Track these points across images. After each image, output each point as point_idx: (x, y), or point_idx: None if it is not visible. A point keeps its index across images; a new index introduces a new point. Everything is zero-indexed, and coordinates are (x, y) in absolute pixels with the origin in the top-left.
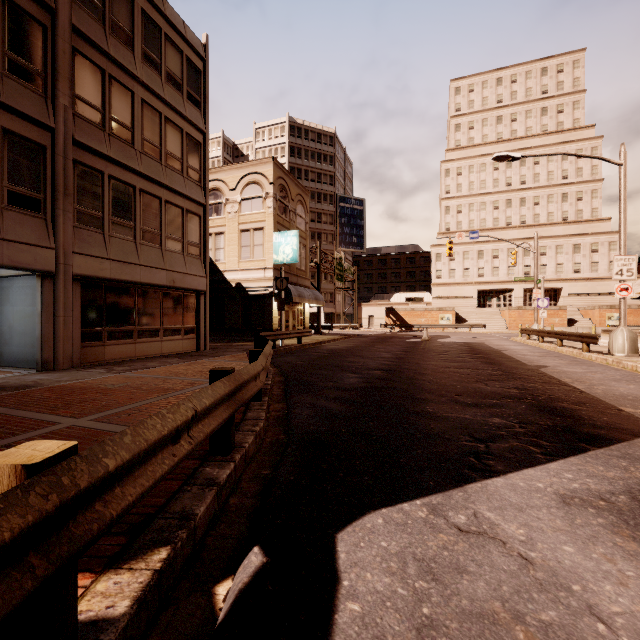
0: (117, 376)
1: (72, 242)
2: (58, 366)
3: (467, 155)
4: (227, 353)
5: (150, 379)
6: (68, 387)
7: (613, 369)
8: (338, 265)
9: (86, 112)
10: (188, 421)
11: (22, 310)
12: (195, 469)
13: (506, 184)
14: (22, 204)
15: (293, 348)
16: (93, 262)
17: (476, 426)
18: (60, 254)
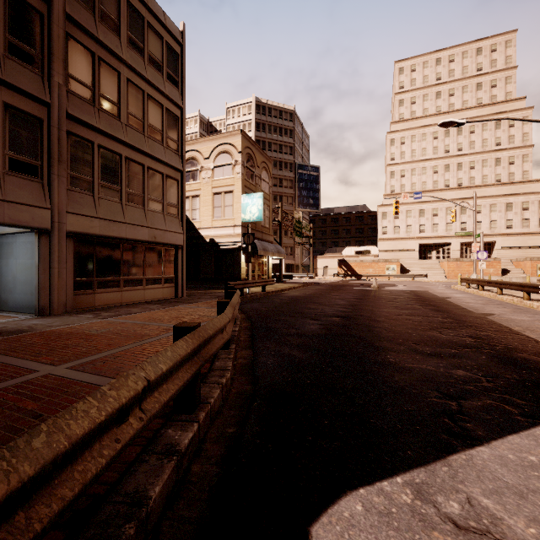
0: (102, 321)
1: (66, 203)
2: (53, 312)
3: (410, 126)
4: (201, 300)
5: (130, 325)
6: (56, 332)
7: None
8: (297, 223)
9: (78, 89)
10: (137, 395)
11: (23, 263)
12: (157, 431)
13: (445, 151)
14: (21, 170)
15: (258, 295)
16: (84, 220)
17: (441, 379)
18: (55, 213)
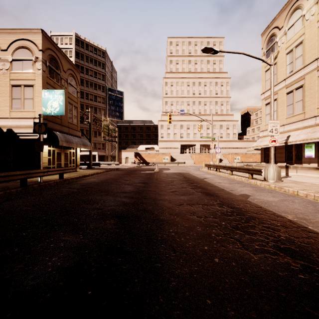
0: None
1: None
2: None
3: (175, 76)
4: None
5: None
6: None
7: (288, 195)
8: (105, 126)
9: None
10: None
11: None
12: None
13: (193, 93)
14: None
15: (52, 183)
16: None
17: None
18: None
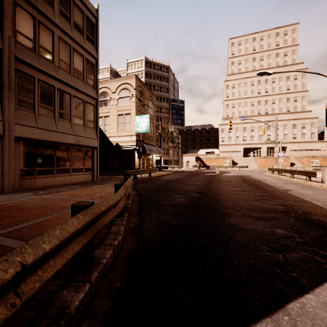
0: (37, 198)
1: (14, 117)
2: (4, 191)
3: (237, 78)
4: (109, 182)
5: (57, 200)
6: (1, 206)
7: None
8: (171, 134)
9: (23, 41)
10: (5, 284)
11: None
12: (53, 293)
13: (258, 93)
14: None
15: (146, 179)
16: (27, 129)
17: (268, 236)
18: (6, 124)
